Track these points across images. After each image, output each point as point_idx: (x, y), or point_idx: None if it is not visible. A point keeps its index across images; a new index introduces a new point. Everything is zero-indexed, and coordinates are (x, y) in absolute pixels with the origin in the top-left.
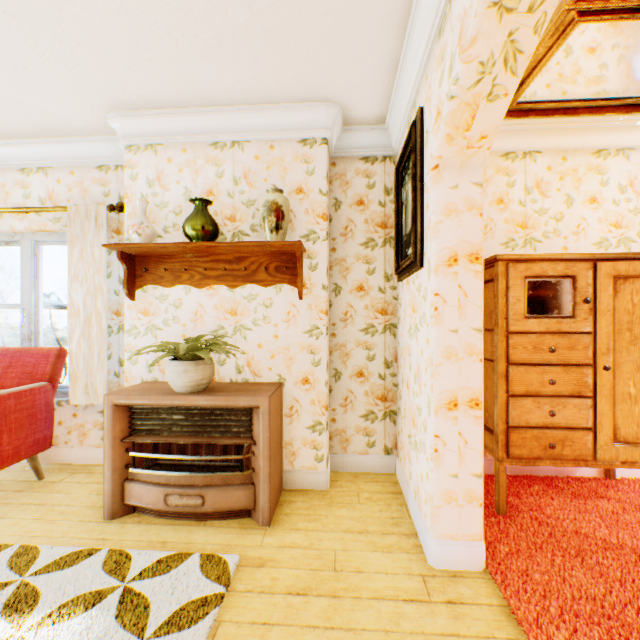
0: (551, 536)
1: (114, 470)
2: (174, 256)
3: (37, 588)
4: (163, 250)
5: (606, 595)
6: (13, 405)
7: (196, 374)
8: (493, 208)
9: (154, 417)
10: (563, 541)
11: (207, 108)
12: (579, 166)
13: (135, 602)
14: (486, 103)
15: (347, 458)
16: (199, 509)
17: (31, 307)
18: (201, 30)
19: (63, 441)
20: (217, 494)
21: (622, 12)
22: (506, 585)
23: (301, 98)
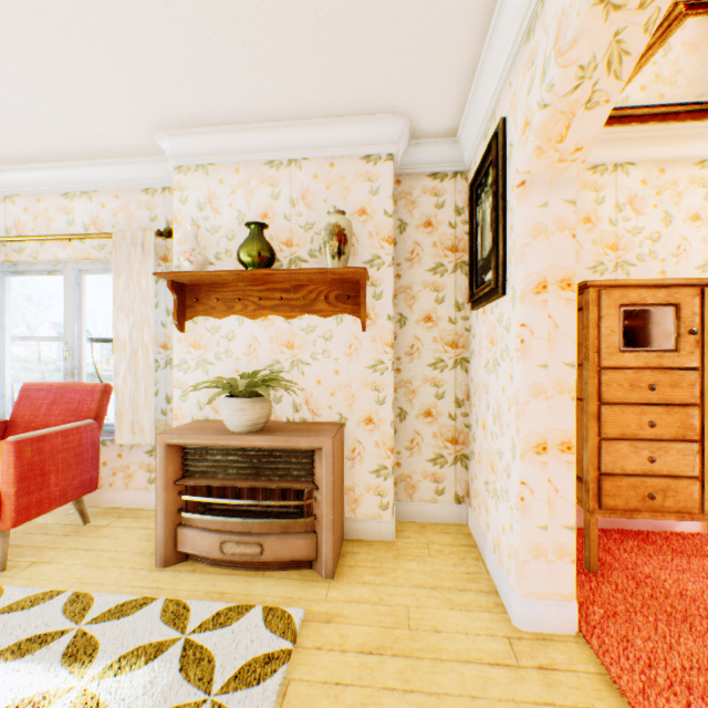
0: (652, 598)
1: (167, 514)
2: (226, 285)
3: (94, 637)
4: (216, 278)
5: None
6: (60, 444)
7: (254, 412)
8: (579, 228)
9: (208, 458)
10: (666, 604)
11: (262, 124)
12: (679, 179)
13: (198, 655)
14: (583, 111)
15: (413, 506)
16: (257, 558)
17: (74, 340)
18: (262, 40)
19: (108, 483)
20: (276, 542)
21: None
22: (604, 651)
23: (365, 110)
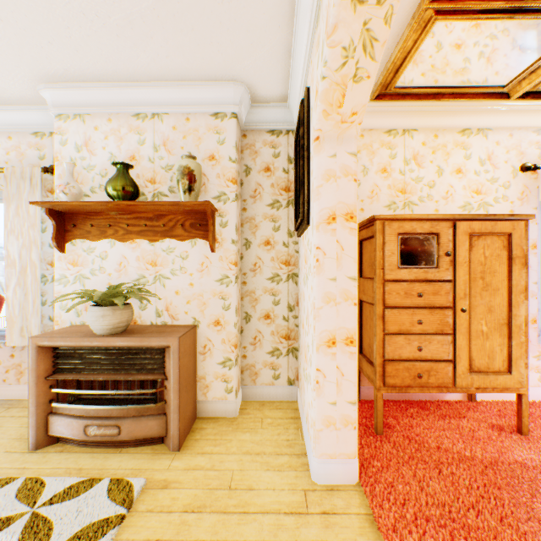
0: (417, 452)
1: (38, 405)
2: (100, 213)
3: None
4: (88, 208)
5: (454, 501)
6: None
7: (114, 318)
8: (378, 176)
9: (77, 357)
10: (426, 456)
11: (129, 83)
12: (448, 142)
13: (40, 526)
14: (353, 84)
15: (256, 389)
16: (116, 438)
17: None
18: (112, 11)
19: (1, 379)
20: (132, 424)
21: (470, 13)
22: (373, 496)
23: (212, 77)
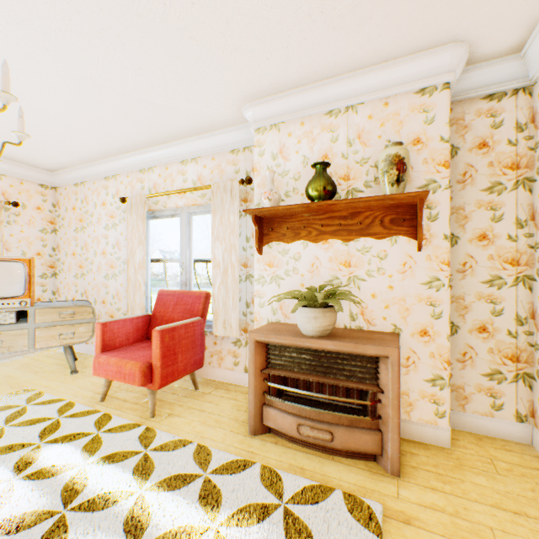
0: None
1: (255, 395)
2: (293, 216)
3: (216, 486)
4: (287, 211)
5: None
6: (183, 333)
7: (324, 320)
8: None
9: (285, 354)
10: None
11: (325, 81)
12: None
13: (296, 526)
14: None
15: (465, 417)
16: (328, 444)
17: (186, 261)
18: (339, 1)
19: (207, 362)
20: (344, 433)
21: None
22: None
23: (423, 46)
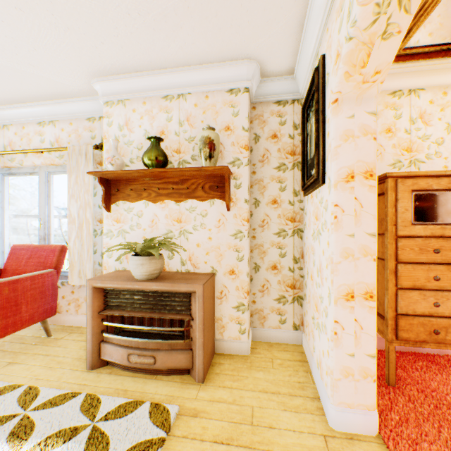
0: (437, 409)
1: (93, 334)
2: (137, 180)
3: (34, 420)
4: (129, 175)
5: None
6: (29, 285)
7: (150, 266)
8: (382, 136)
9: (121, 297)
10: (448, 414)
11: (159, 70)
12: None
13: (99, 439)
14: (381, 41)
15: (264, 331)
16: (152, 366)
17: (45, 217)
18: (151, 8)
19: (65, 310)
20: (165, 356)
21: None
22: None
23: (228, 58)
